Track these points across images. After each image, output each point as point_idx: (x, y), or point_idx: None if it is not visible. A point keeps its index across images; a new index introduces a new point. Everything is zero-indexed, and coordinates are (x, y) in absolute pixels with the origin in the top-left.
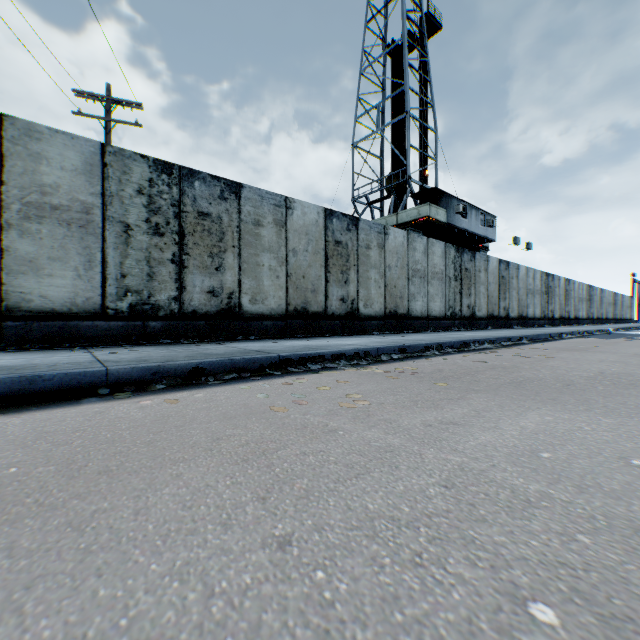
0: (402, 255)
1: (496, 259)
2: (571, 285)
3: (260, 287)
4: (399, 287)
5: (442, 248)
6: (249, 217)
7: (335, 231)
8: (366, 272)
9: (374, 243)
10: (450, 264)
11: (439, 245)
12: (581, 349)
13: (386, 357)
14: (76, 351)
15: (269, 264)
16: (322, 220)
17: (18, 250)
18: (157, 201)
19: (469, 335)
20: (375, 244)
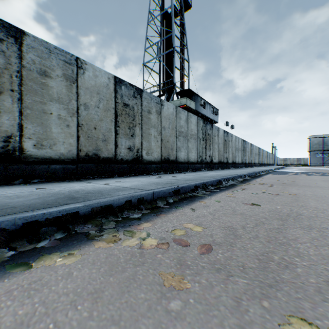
0: (172, 121)
1: (222, 130)
2: (252, 147)
3: (48, 133)
4: (170, 142)
5: (196, 120)
6: (34, 65)
7: (123, 96)
8: (148, 129)
9: (153, 110)
10: (200, 130)
11: (194, 117)
12: (292, 184)
13: (162, 201)
14: None
15: (58, 113)
16: (112, 85)
17: None
18: None
19: (216, 174)
20: (154, 110)
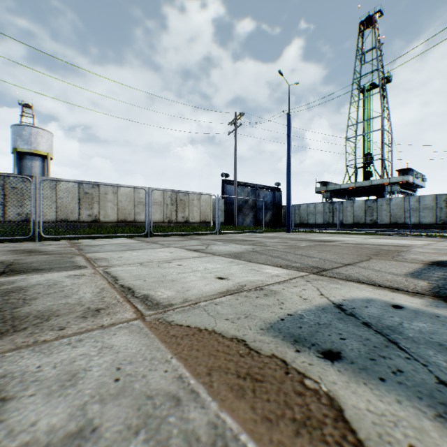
0: None
1: None
2: None
3: None
4: None
5: None
6: None
7: None
8: None
9: None
10: None
11: None
12: None
13: None
14: (427, 230)
15: None
16: None
17: (420, 215)
18: (446, 202)
19: None
20: None
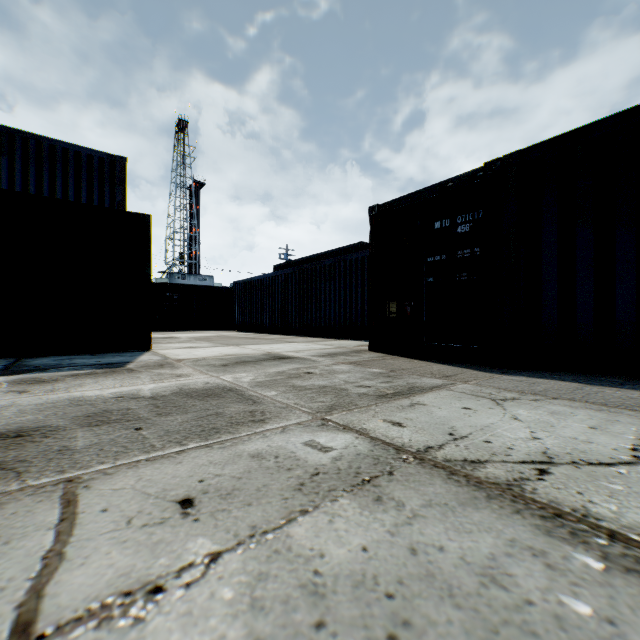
0: None
1: None
2: None
3: None
4: None
5: None
6: None
7: None
8: None
9: None
10: None
11: None
12: None
13: None
14: None
15: None
16: None
17: None
18: None
19: None
20: None
